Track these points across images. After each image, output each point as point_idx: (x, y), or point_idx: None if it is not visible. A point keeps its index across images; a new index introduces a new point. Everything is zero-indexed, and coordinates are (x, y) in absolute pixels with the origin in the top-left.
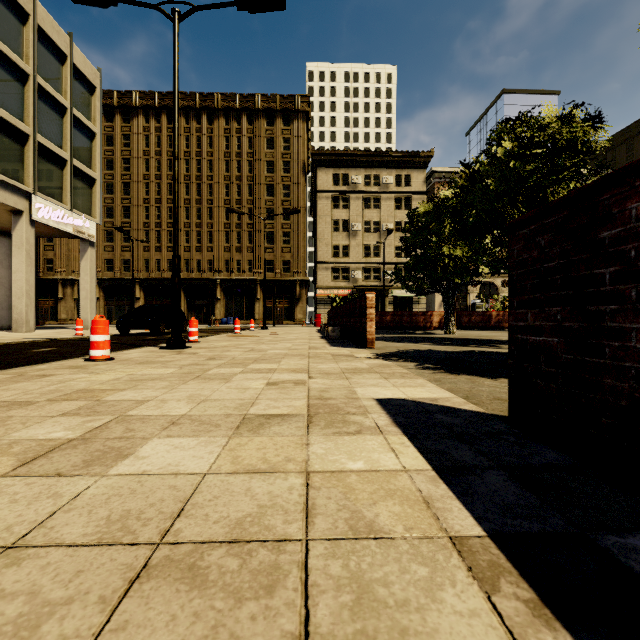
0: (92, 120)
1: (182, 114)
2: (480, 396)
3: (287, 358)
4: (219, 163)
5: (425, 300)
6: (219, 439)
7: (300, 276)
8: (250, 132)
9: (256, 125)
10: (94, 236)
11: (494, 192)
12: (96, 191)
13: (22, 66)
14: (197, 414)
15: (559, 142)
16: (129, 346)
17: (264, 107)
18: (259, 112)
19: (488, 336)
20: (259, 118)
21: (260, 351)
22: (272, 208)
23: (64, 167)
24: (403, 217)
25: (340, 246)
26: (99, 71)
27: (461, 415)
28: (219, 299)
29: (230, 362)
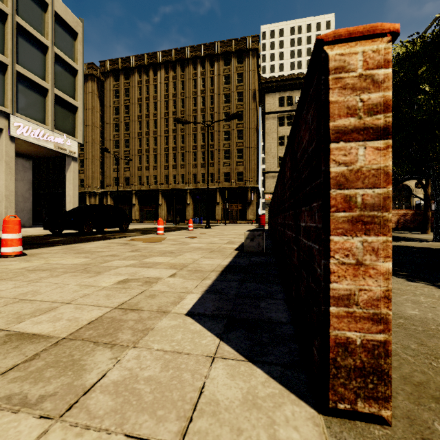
0: (75, 60)
1: (163, 67)
2: None
3: None
4: (189, 100)
5: None
6: None
7: (251, 184)
8: (212, 73)
9: (216, 67)
10: (75, 152)
11: None
12: (78, 116)
13: None
14: None
15: None
16: None
17: (222, 51)
18: (218, 56)
19: None
20: (218, 61)
21: None
22: (228, 131)
23: (46, 95)
24: None
25: None
26: (81, 21)
27: None
28: (189, 204)
29: None
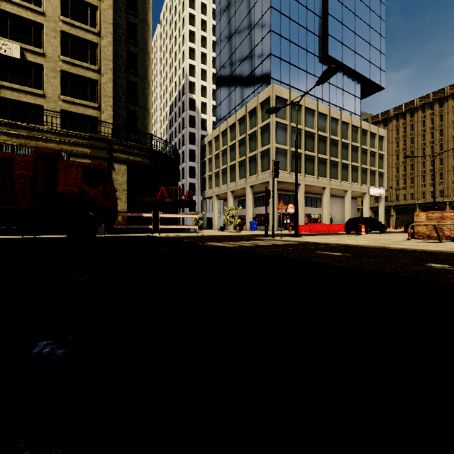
0: (383, 150)
1: (420, 109)
2: None
3: None
4: (448, 129)
5: None
6: None
7: None
8: None
9: None
10: (384, 194)
11: None
12: (384, 177)
13: (367, 148)
14: None
15: None
16: None
17: None
18: None
19: None
20: None
21: None
22: None
23: (375, 173)
24: None
25: None
26: (385, 130)
27: None
28: None
29: None
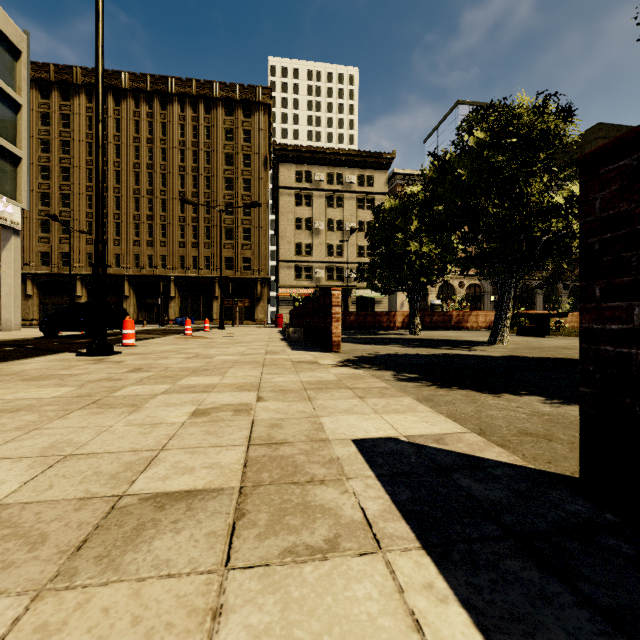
0: (17, 89)
1: (131, 96)
2: (498, 428)
3: (236, 367)
4: (173, 152)
5: (387, 300)
6: (2, 607)
7: (261, 274)
8: (208, 121)
9: (214, 114)
10: (19, 223)
11: (465, 184)
12: (22, 171)
13: None
14: (23, 501)
15: (533, 132)
16: (42, 352)
17: (223, 96)
18: (217, 101)
19: (453, 336)
20: (217, 107)
21: (205, 357)
22: (231, 203)
23: None
24: (366, 217)
25: (303, 244)
26: (26, 34)
27: (496, 476)
28: (173, 298)
29: (158, 375)
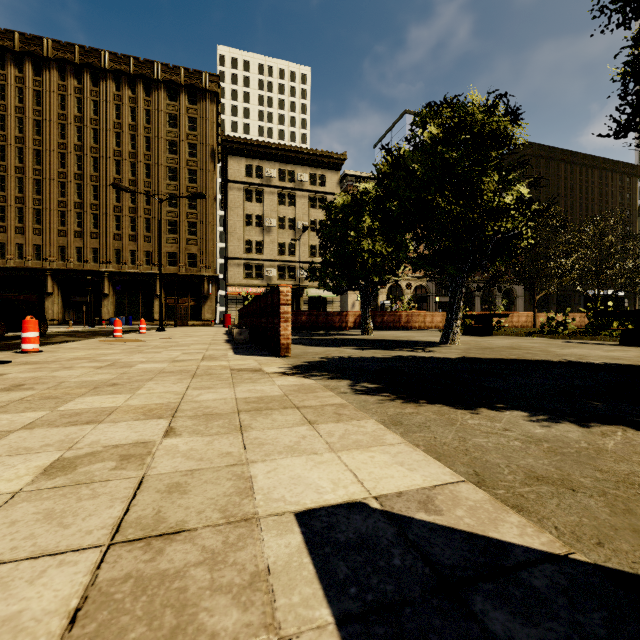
0: None
1: (55, 67)
2: (498, 470)
3: (156, 379)
4: (107, 134)
5: (339, 300)
6: None
7: (208, 272)
8: (148, 104)
9: (155, 97)
10: None
11: (419, 180)
12: None
13: None
14: None
15: (485, 130)
16: None
17: (165, 78)
18: (159, 83)
19: (405, 337)
20: (159, 90)
21: (123, 366)
22: (175, 194)
23: None
24: (318, 217)
25: (253, 242)
26: None
27: (542, 593)
28: (107, 295)
29: (39, 395)
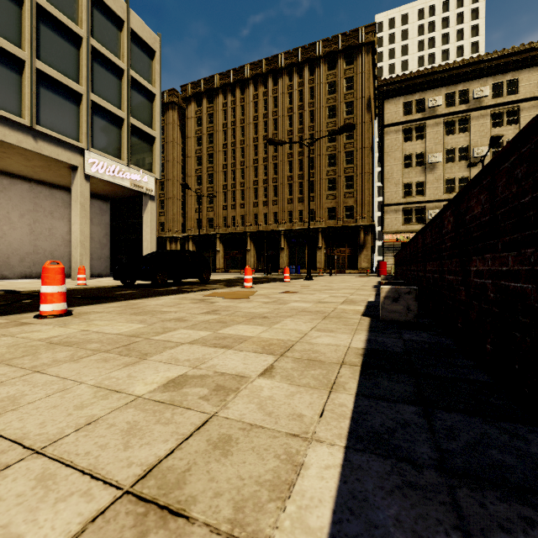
0: (153, 83)
1: (252, 83)
2: None
3: None
4: (283, 120)
5: None
6: None
7: (364, 221)
8: (312, 82)
9: (317, 73)
10: (153, 190)
11: None
12: (155, 148)
13: (74, 29)
14: None
15: None
16: None
17: (325, 52)
18: (320, 59)
19: None
20: (320, 65)
21: None
22: (334, 154)
23: (122, 126)
24: (505, 135)
25: (413, 184)
26: (159, 36)
27: None
28: (283, 249)
29: None
